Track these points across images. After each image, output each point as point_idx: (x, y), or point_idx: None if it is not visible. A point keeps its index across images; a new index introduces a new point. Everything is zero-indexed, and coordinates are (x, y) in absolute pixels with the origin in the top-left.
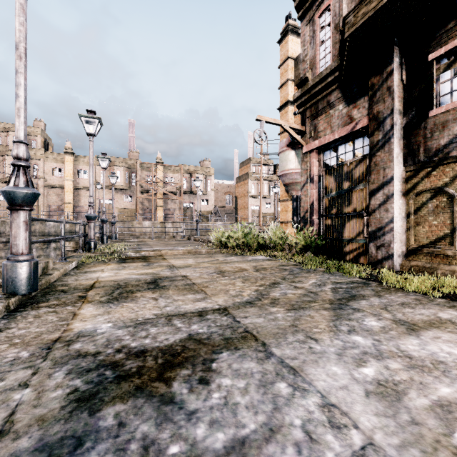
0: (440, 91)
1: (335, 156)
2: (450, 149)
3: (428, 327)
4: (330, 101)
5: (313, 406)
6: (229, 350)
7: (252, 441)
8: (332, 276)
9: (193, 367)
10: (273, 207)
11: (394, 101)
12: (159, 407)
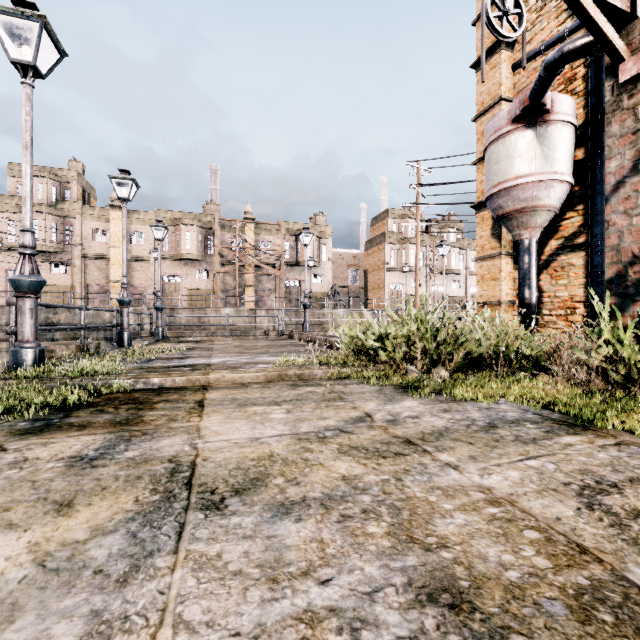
0: None
1: None
2: None
3: None
4: None
5: None
6: None
7: None
8: None
9: None
10: (424, 286)
11: None
12: None
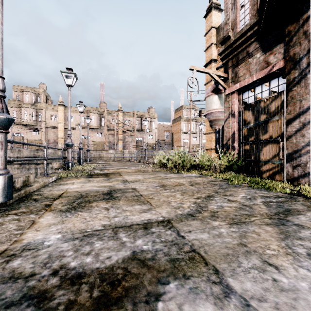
0: None
1: (252, 95)
2: None
3: None
4: (249, 51)
5: None
6: (177, 280)
7: None
8: (258, 191)
9: (133, 308)
10: (198, 140)
11: (310, 42)
12: None
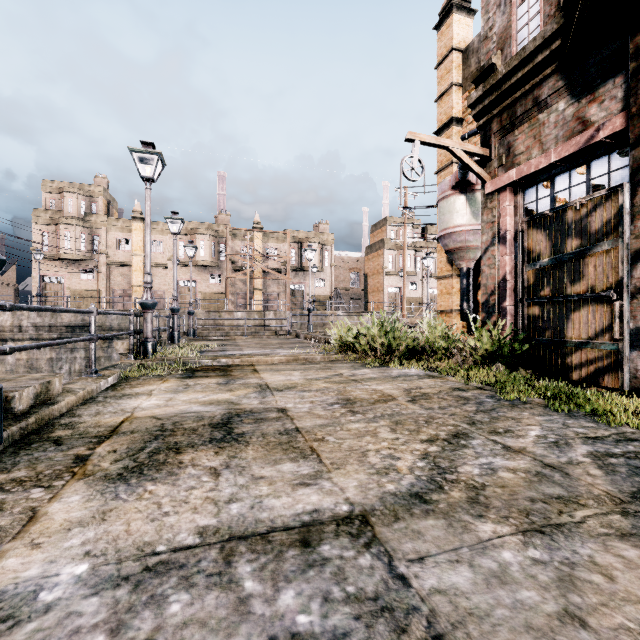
0: None
1: (547, 194)
2: None
3: None
4: (539, 97)
5: None
6: None
7: None
8: (569, 419)
9: None
10: (420, 289)
11: None
12: None
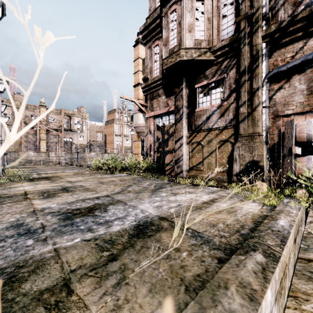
0: (199, 101)
1: (161, 121)
2: (202, 126)
3: (180, 193)
4: (159, 93)
5: (138, 211)
6: (112, 205)
7: (121, 217)
8: (156, 181)
9: (100, 209)
10: (131, 143)
11: (183, 101)
12: (93, 217)
